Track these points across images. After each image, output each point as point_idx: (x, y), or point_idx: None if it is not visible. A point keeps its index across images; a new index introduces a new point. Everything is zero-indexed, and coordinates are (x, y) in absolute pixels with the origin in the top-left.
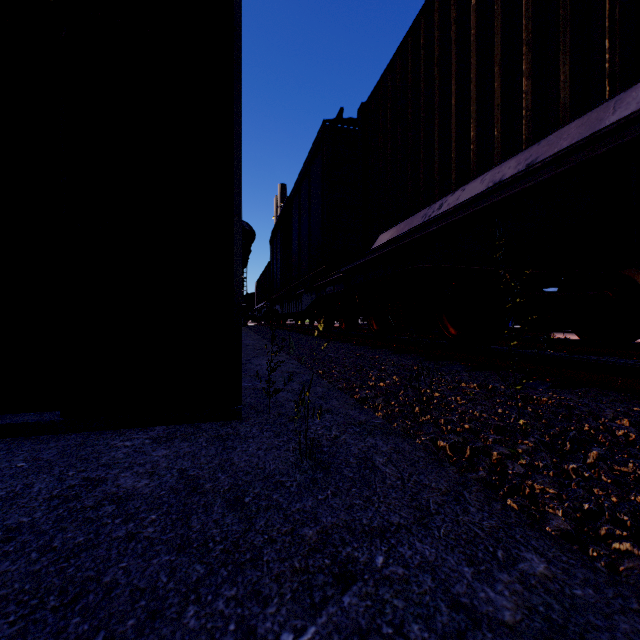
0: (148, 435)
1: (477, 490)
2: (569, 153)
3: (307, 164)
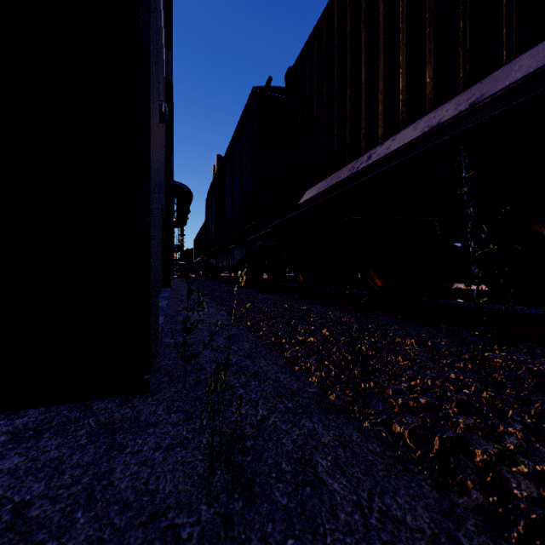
0: (11, 426)
1: (476, 529)
2: (527, 82)
3: (238, 129)
